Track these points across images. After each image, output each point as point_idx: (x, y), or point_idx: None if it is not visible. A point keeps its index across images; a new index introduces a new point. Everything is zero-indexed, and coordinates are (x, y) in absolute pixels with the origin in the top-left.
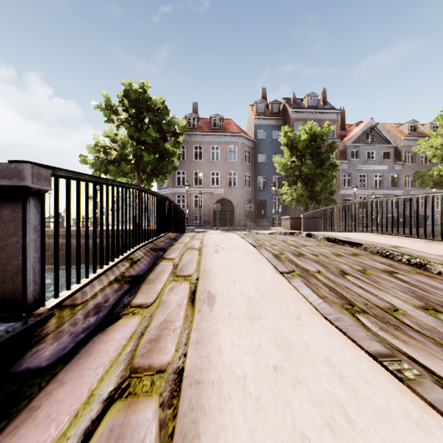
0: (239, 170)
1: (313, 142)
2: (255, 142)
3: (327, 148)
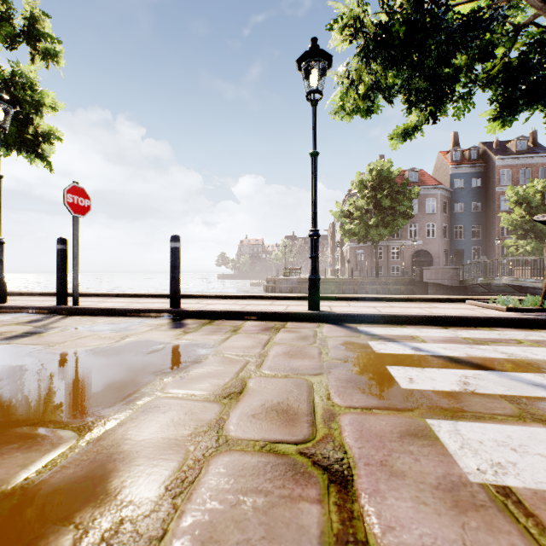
0: (438, 222)
1: None
2: (451, 191)
3: None
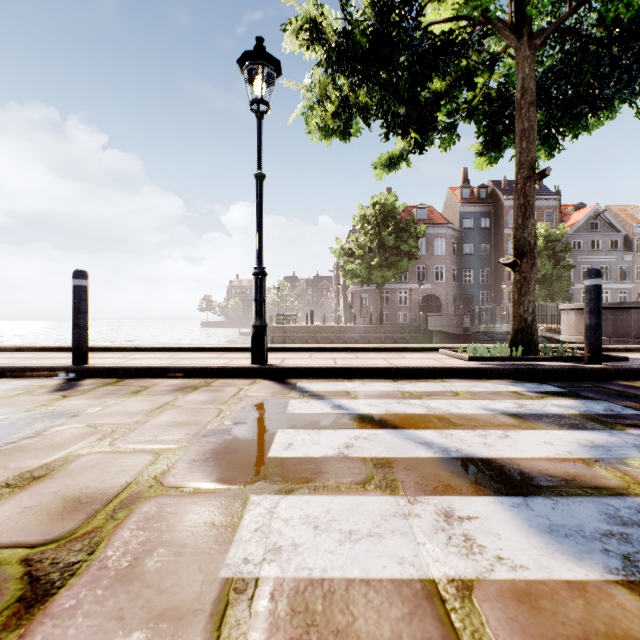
0: (447, 264)
1: (549, 244)
2: (461, 231)
3: (562, 249)
